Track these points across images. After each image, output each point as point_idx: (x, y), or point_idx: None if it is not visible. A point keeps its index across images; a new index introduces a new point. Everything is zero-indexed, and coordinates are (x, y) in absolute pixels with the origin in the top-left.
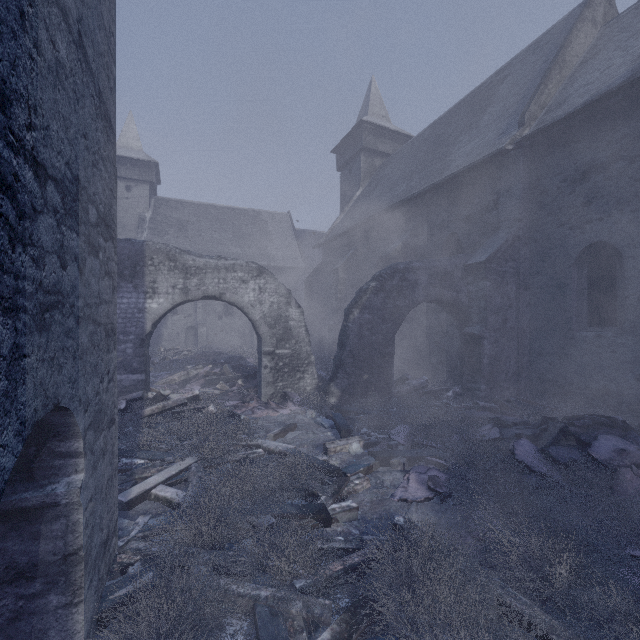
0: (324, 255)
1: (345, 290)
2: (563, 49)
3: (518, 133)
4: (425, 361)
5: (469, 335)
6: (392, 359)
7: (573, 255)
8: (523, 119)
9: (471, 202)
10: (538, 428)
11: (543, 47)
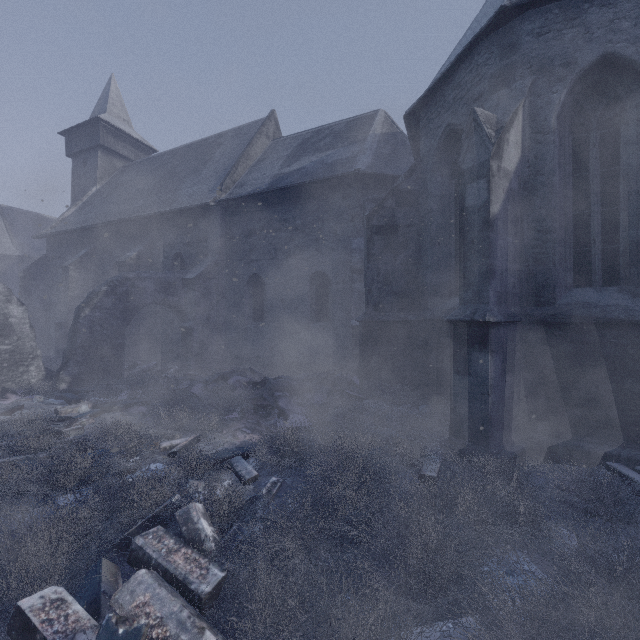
0: (49, 248)
1: (78, 288)
2: (248, 148)
3: (218, 196)
4: (158, 351)
5: (185, 328)
6: (123, 348)
7: (246, 279)
8: (222, 187)
9: (191, 233)
10: (210, 377)
11: (242, 136)
